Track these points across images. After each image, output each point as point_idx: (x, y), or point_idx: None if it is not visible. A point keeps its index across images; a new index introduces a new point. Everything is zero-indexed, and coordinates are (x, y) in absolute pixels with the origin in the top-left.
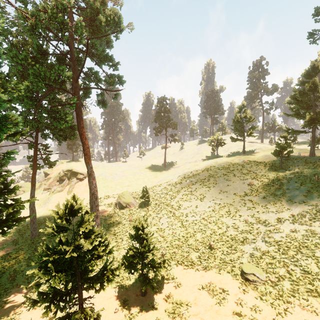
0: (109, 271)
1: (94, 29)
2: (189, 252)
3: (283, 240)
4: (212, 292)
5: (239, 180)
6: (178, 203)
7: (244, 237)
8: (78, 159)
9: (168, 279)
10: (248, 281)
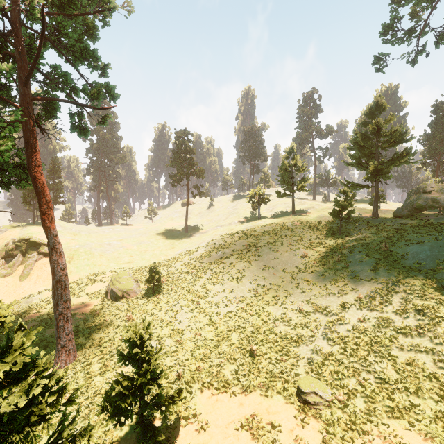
0: (66, 442)
1: (63, 1)
2: (221, 365)
3: (350, 334)
4: (257, 431)
5: (289, 250)
6: (205, 287)
7: (299, 334)
8: None
9: (187, 417)
10: (308, 405)
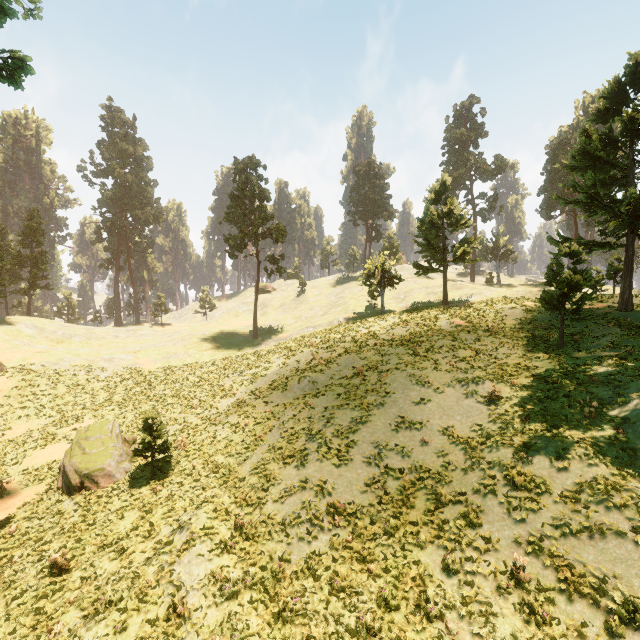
0: None
1: None
2: None
3: None
4: None
5: (453, 381)
6: (264, 469)
7: None
8: (7, 319)
9: None
10: None
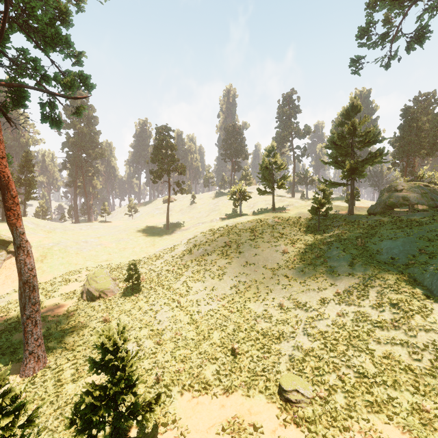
0: None
1: None
2: (202, 365)
3: (329, 329)
4: (239, 434)
5: (269, 246)
6: (186, 284)
7: (280, 330)
8: None
9: (166, 423)
10: (290, 403)
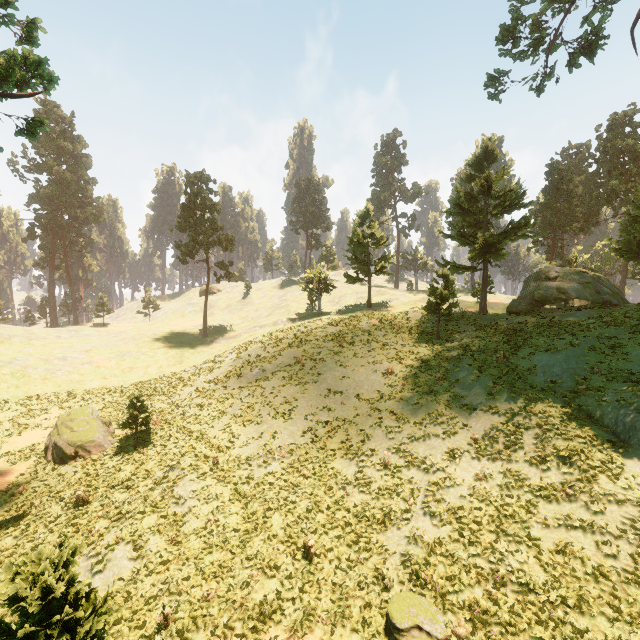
0: None
1: None
2: (251, 583)
3: (465, 504)
4: None
5: (365, 364)
6: (230, 430)
7: (386, 507)
8: None
9: None
10: None
